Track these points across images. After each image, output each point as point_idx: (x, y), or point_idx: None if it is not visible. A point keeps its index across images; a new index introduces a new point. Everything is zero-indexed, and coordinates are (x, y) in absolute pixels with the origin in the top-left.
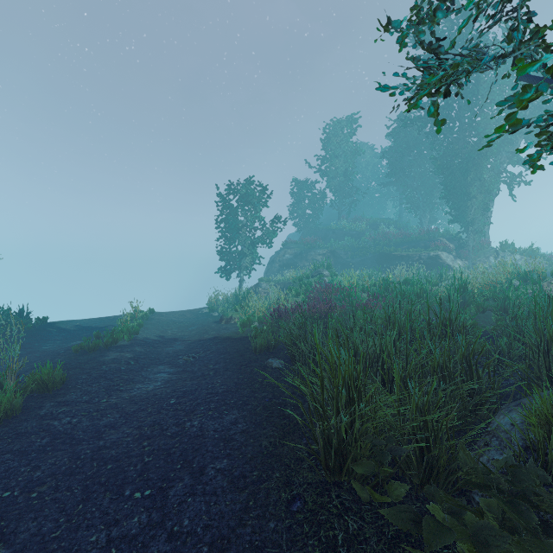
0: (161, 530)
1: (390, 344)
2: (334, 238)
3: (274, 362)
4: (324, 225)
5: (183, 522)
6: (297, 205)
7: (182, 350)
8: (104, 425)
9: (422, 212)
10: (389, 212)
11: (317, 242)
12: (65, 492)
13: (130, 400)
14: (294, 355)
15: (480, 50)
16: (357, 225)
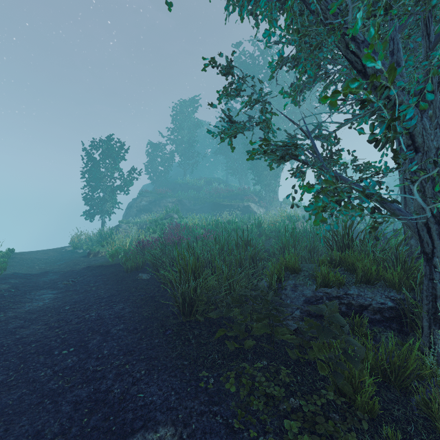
0: (90, 359)
1: (216, 253)
2: (181, 190)
3: (143, 275)
4: (173, 179)
5: (104, 352)
6: (151, 162)
7: (58, 278)
8: (13, 328)
9: (240, 175)
10: (220, 173)
11: (168, 192)
12: (3, 362)
13: (27, 312)
14: (158, 269)
15: (249, 118)
16: (197, 182)
